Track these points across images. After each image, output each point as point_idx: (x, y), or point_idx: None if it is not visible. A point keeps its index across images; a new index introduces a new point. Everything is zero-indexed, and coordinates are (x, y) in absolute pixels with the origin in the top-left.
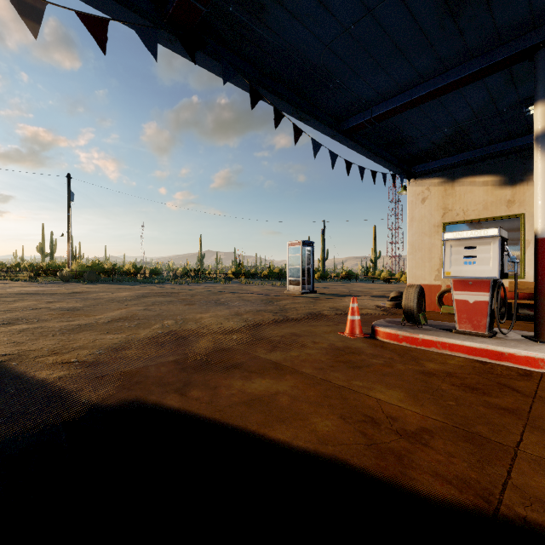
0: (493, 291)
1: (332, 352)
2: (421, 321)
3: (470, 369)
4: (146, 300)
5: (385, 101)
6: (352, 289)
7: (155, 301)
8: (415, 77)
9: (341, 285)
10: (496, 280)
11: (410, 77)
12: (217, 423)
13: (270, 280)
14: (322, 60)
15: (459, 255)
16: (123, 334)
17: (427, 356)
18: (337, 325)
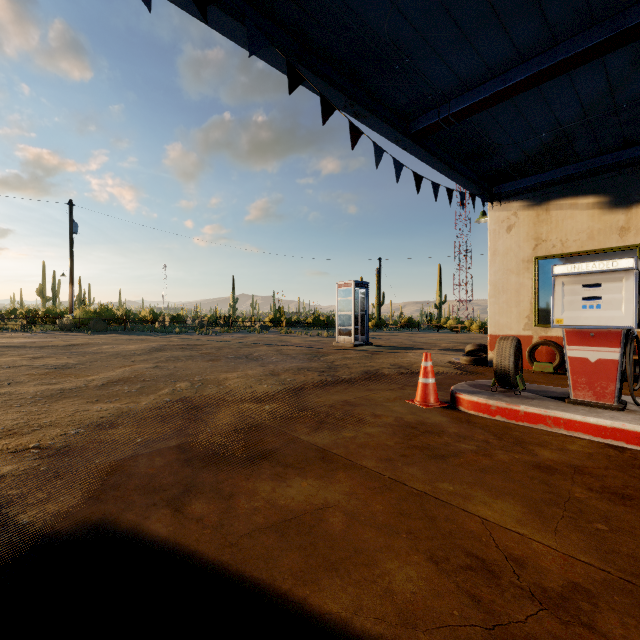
0: (624, 346)
1: (401, 432)
2: (519, 386)
3: (604, 459)
4: (159, 354)
5: (468, 92)
6: (414, 341)
7: (170, 356)
8: (511, 54)
9: (400, 335)
10: (627, 331)
11: (505, 54)
12: (224, 574)
13: (315, 329)
14: (386, 26)
15: (575, 297)
16: (117, 402)
17: (535, 437)
18: (403, 389)
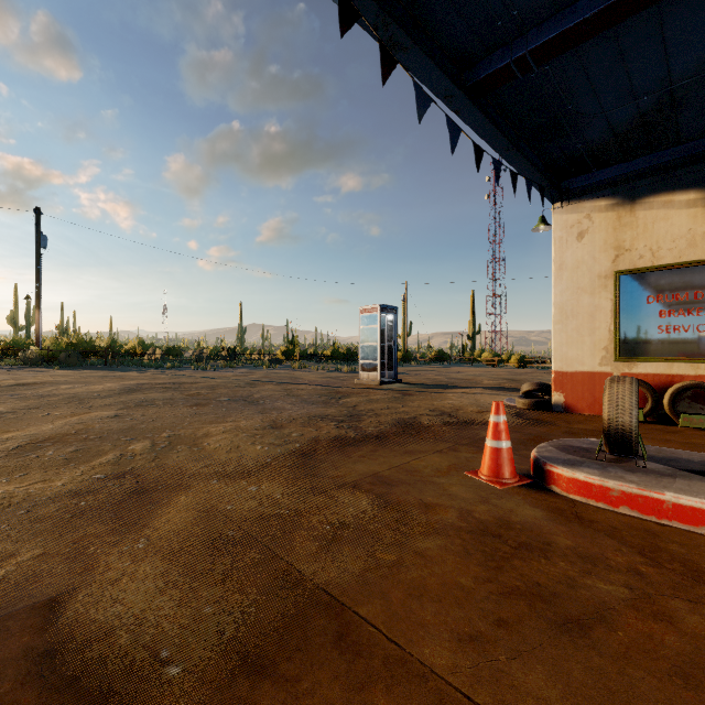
0: None
1: (477, 546)
2: (644, 453)
3: None
4: (129, 397)
5: (557, 14)
6: (450, 377)
7: (143, 400)
8: None
9: (432, 370)
10: None
11: None
12: None
13: (334, 363)
14: None
15: None
16: (16, 482)
17: None
18: (456, 451)
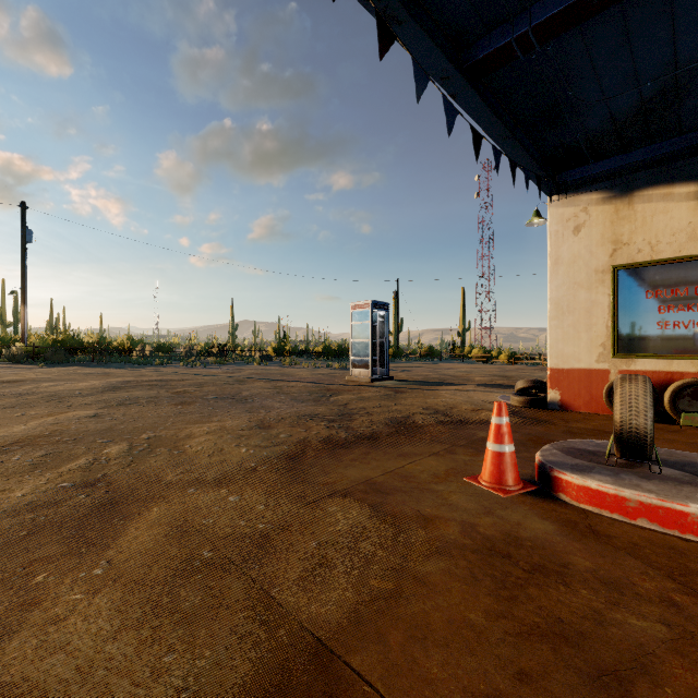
0: None
1: (485, 569)
2: (659, 458)
3: None
4: (112, 395)
5: None
6: (441, 373)
7: (126, 398)
8: None
9: (423, 367)
10: None
11: None
12: None
13: (325, 360)
14: None
15: None
16: None
17: None
18: (453, 453)
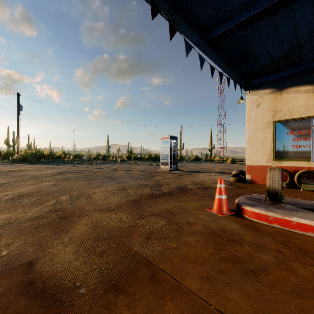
0: None
1: (211, 240)
2: (284, 201)
3: None
4: (59, 176)
5: (246, 9)
6: (200, 167)
7: (65, 178)
8: None
9: (192, 165)
10: None
11: None
12: None
13: (149, 161)
14: None
15: None
16: (12, 213)
17: (312, 245)
18: (203, 200)
